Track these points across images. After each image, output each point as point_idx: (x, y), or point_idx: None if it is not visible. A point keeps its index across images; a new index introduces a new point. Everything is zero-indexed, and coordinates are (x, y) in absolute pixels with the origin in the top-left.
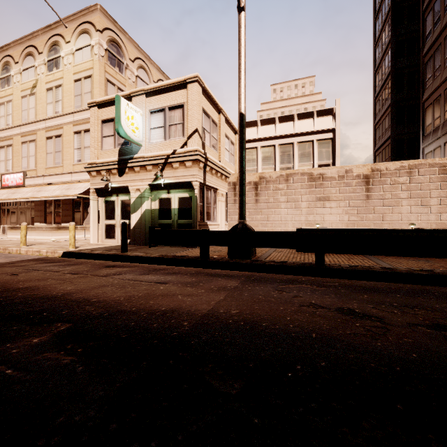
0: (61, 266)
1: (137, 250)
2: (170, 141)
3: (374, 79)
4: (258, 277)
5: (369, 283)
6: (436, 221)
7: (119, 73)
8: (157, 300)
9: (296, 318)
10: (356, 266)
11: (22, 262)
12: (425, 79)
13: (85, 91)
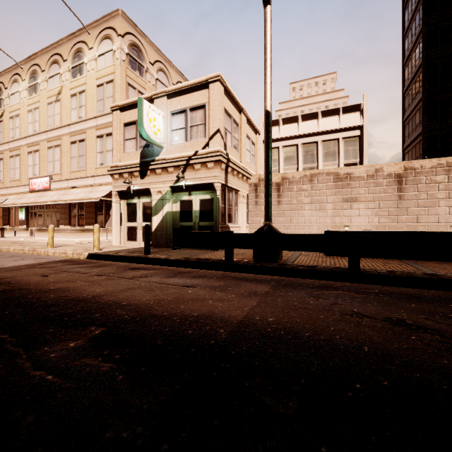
0: (87, 268)
1: (160, 252)
2: (192, 142)
3: (402, 72)
4: (289, 282)
5: (414, 291)
6: None
7: (140, 77)
8: (188, 305)
9: (341, 328)
10: (395, 271)
11: (51, 263)
12: None
13: (107, 95)
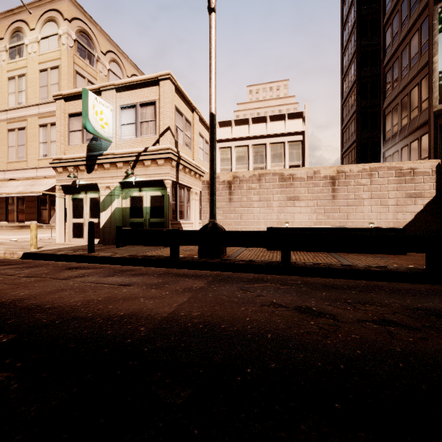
0: (18, 269)
1: (106, 250)
2: (142, 138)
3: (341, 86)
4: (226, 277)
5: (329, 281)
6: (393, 219)
7: (90, 66)
8: (117, 304)
9: (255, 318)
10: (319, 264)
11: None
12: (385, 89)
13: (52, 82)
